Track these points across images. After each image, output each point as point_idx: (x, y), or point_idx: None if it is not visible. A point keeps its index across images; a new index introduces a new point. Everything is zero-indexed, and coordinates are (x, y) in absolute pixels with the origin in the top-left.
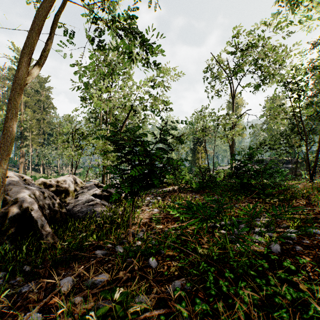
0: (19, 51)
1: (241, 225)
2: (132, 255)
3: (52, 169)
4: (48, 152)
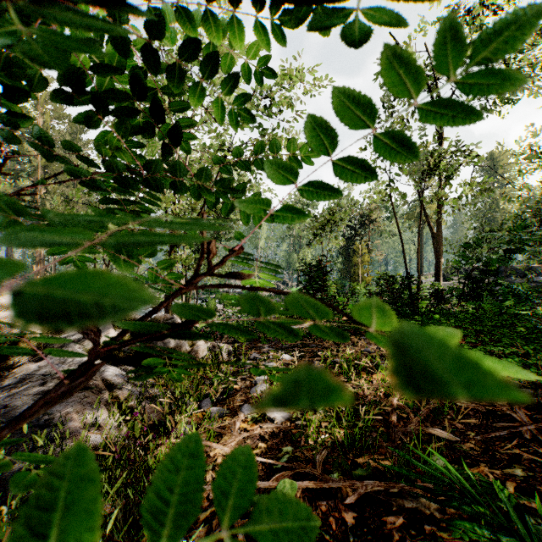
0: None
1: None
2: None
3: None
4: None
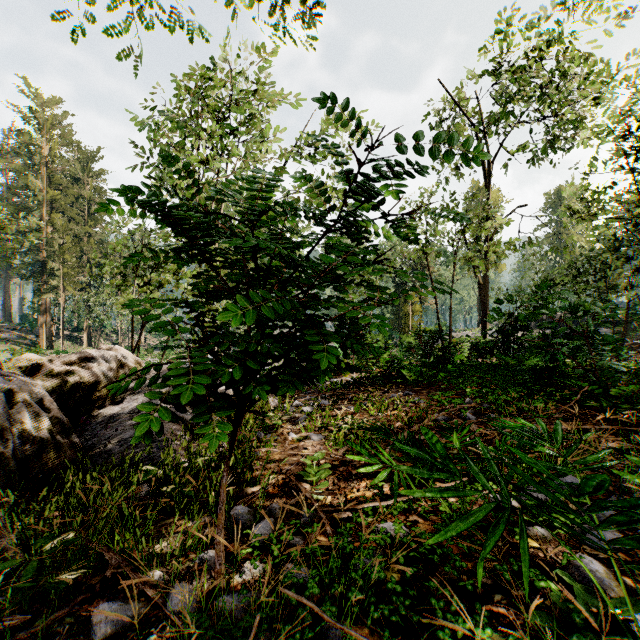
0: (38, 97)
1: None
2: None
3: (107, 337)
4: (96, 303)
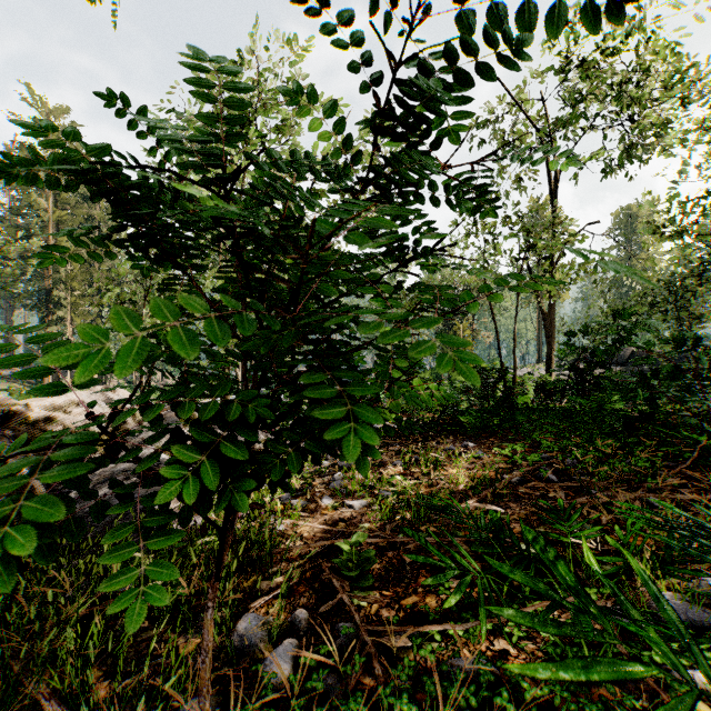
0: (43, 106)
1: None
2: None
3: None
4: None
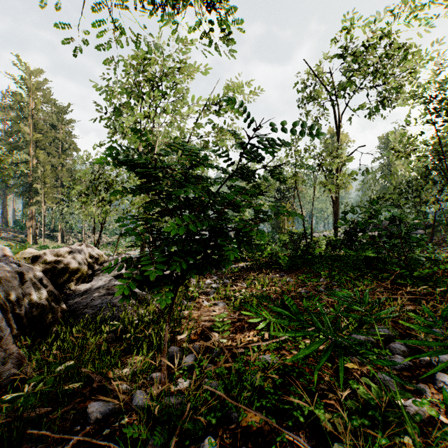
0: (27, 69)
1: (395, 345)
2: (157, 442)
3: (74, 236)
4: (67, 212)
